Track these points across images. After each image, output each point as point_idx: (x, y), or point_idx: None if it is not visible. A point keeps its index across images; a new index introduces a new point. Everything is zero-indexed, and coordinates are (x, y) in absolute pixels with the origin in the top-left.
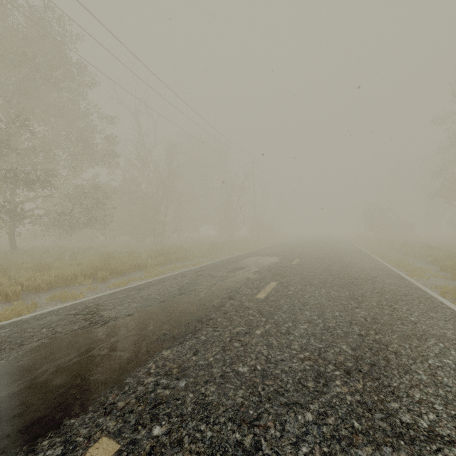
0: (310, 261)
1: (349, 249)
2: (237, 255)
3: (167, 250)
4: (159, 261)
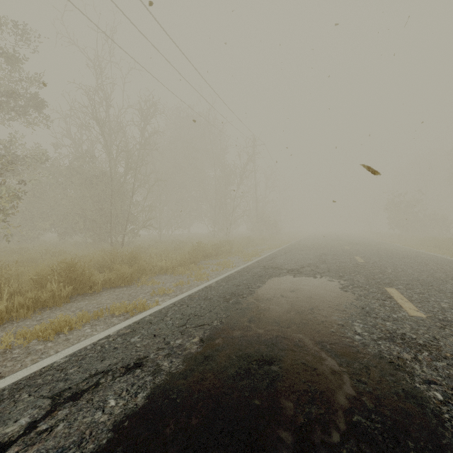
0: (436, 297)
1: (420, 255)
2: (239, 269)
3: (105, 260)
4: (50, 293)
